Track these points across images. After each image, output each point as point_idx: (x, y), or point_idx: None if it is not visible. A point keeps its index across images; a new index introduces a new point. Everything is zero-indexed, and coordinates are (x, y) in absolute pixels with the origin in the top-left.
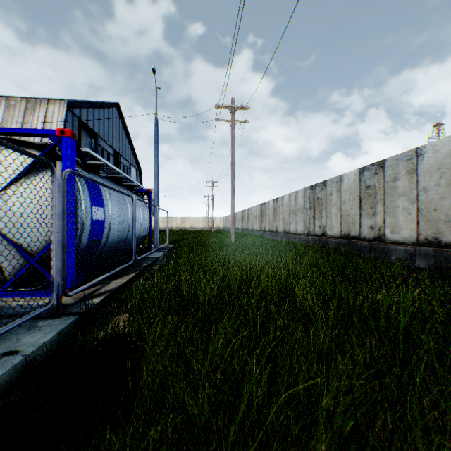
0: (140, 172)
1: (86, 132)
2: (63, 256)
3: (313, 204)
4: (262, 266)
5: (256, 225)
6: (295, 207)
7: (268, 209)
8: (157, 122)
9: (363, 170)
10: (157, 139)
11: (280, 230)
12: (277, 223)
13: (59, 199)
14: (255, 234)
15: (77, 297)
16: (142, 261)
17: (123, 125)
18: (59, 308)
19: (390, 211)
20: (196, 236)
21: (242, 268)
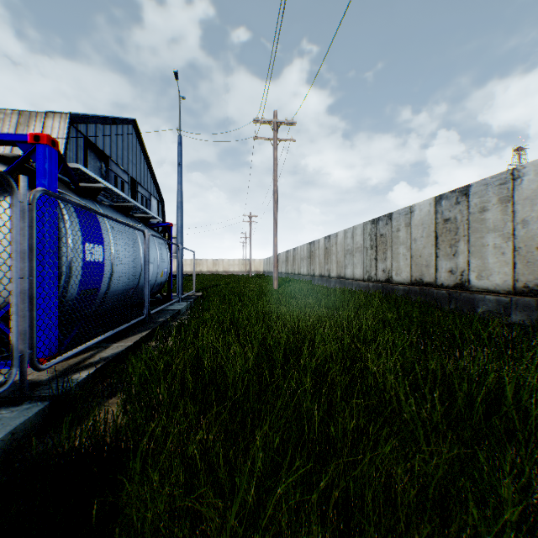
0: (163, 204)
1: (94, 154)
2: (30, 312)
3: (376, 242)
4: (315, 323)
5: (304, 269)
6: (352, 246)
7: (319, 249)
8: (181, 139)
9: (440, 199)
10: (181, 161)
11: (333, 274)
12: (330, 266)
13: (23, 230)
14: (302, 279)
15: (58, 369)
16: (159, 314)
17: (141, 147)
18: (23, 389)
19: (476, 250)
20: (230, 282)
21: (288, 326)
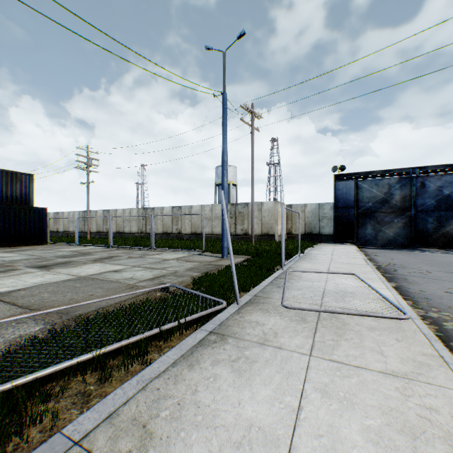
0: None
1: None
2: None
3: None
4: None
5: None
6: None
7: None
8: None
9: (55, 213)
10: None
11: None
12: None
13: None
14: None
15: None
16: None
17: None
18: None
19: (60, 224)
20: None
21: None
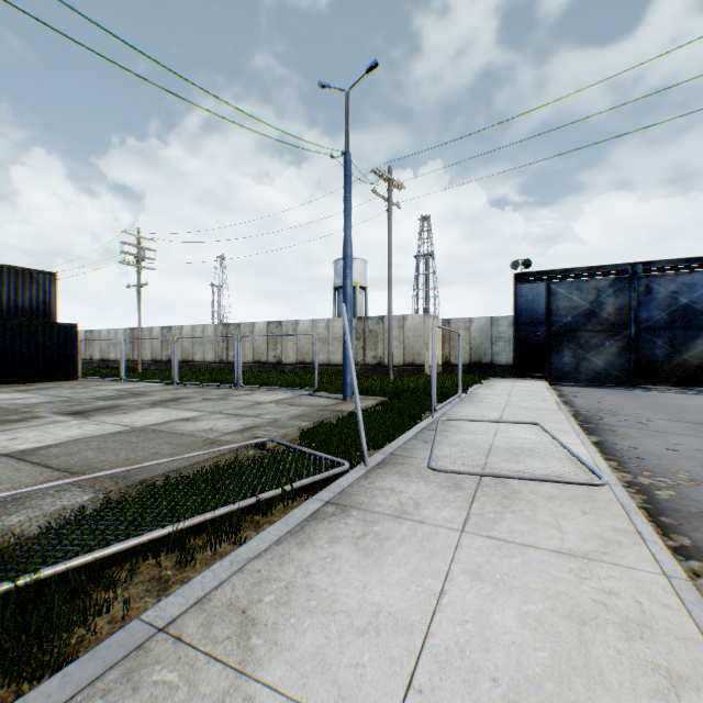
0: None
1: None
2: None
3: None
4: None
5: None
6: None
7: None
8: None
9: (88, 331)
10: None
11: None
12: None
13: None
14: None
15: None
16: None
17: None
18: None
19: (96, 349)
20: None
21: None
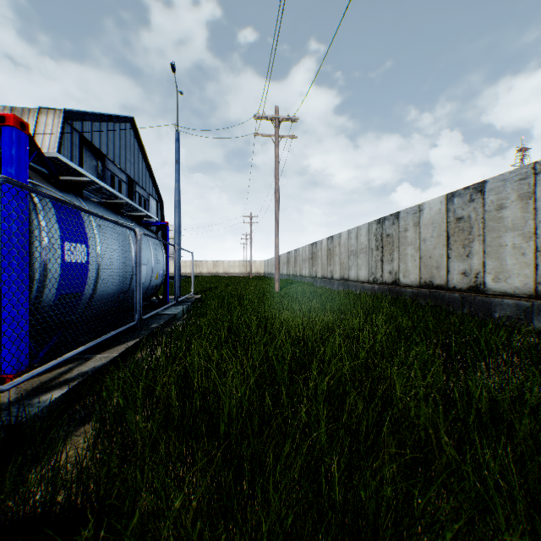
0: (162, 204)
1: (90, 153)
2: None
3: (381, 242)
4: (322, 332)
5: (306, 270)
6: (356, 247)
7: (321, 250)
8: (178, 136)
9: (452, 197)
10: (178, 159)
11: (336, 276)
12: (333, 268)
13: None
14: (304, 281)
15: (26, 387)
16: (152, 319)
17: (140, 146)
18: None
19: (492, 250)
20: (230, 284)
21: (292, 334)
